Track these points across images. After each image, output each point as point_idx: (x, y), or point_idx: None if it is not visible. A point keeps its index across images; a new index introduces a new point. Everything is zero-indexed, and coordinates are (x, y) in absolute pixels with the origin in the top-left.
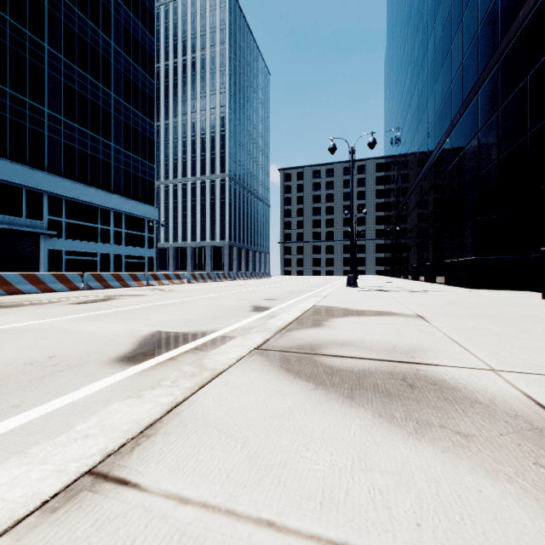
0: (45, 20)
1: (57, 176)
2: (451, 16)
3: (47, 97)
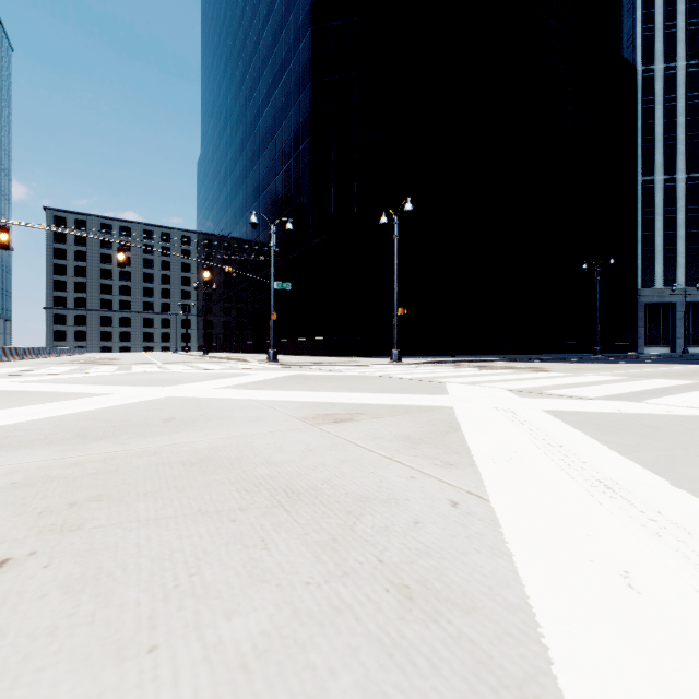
0: None
1: None
2: (247, 234)
3: None
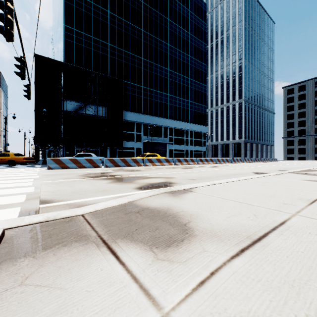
0: (168, 59)
1: (172, 120)
2: None
3: (168, 89)
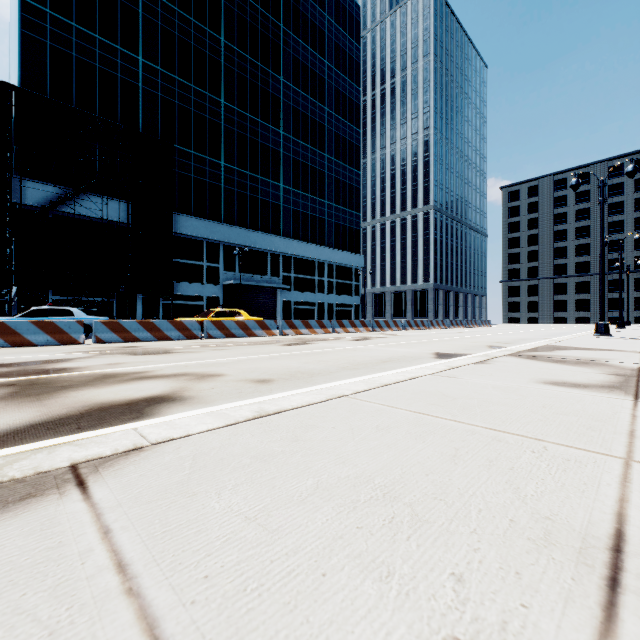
0: (281, 110)
1: (288, 239)
2: None
3: (282, 174)
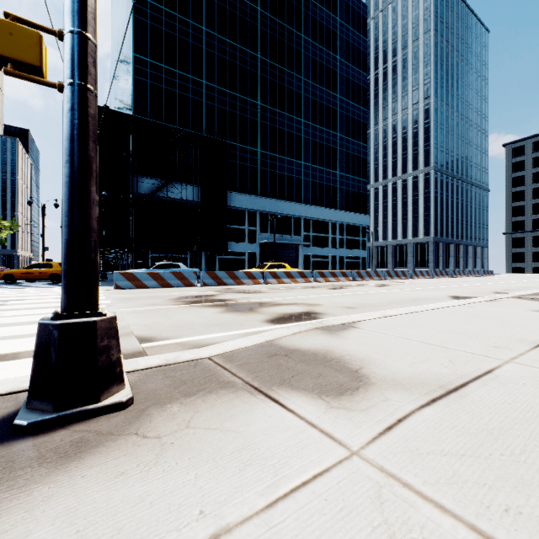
0: (302, 103)
1: (308, 205)
2: None
3: (302, 154)
